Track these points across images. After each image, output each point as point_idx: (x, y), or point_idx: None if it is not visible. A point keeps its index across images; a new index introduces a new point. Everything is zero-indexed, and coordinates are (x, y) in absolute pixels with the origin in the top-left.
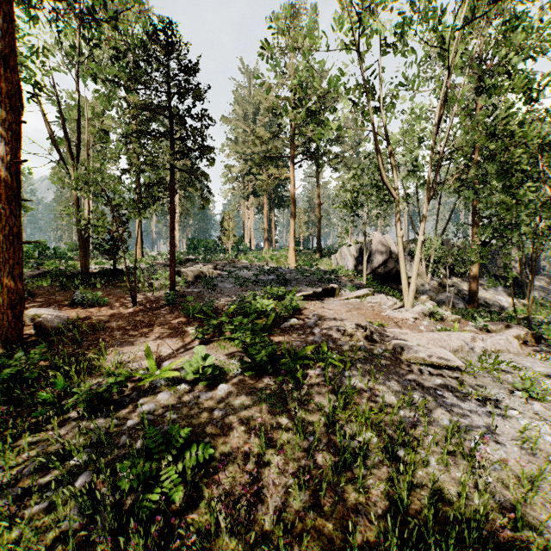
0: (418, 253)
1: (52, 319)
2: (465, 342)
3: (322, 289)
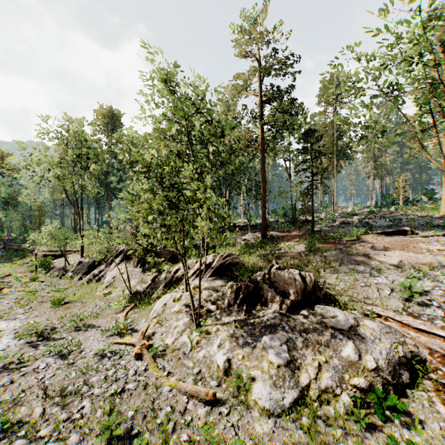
0: None
1: (274, 235)
2: (440, 262)
3: (394, 230)
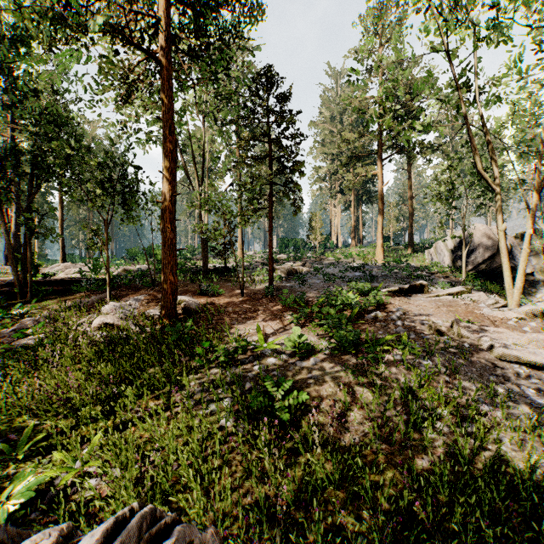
0: (525, 248)
1: (191, 304)
2: None
3: (409, 286)
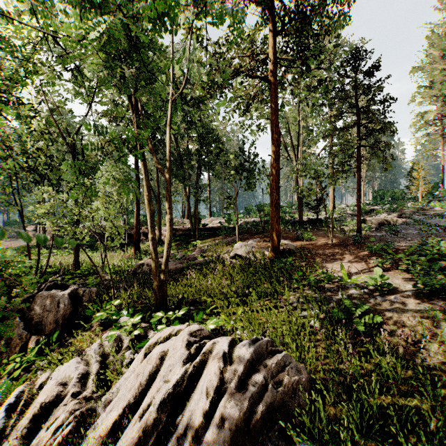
0: None
1: (290, 246)
2: None
3: None
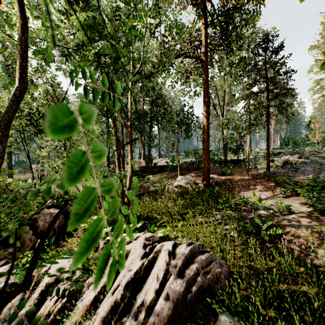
0: None
1: (217, 179)
2: None
3: None
